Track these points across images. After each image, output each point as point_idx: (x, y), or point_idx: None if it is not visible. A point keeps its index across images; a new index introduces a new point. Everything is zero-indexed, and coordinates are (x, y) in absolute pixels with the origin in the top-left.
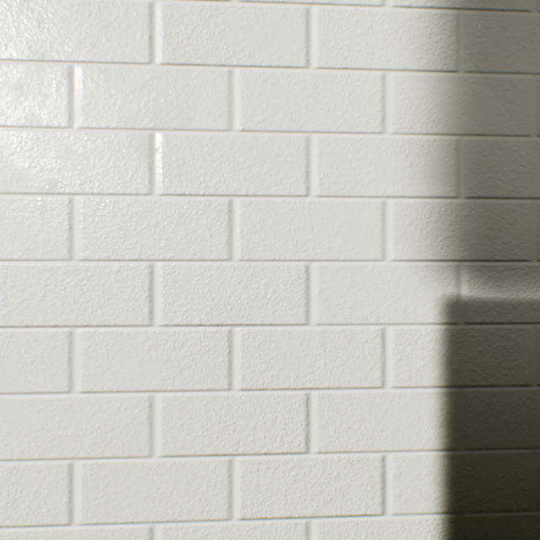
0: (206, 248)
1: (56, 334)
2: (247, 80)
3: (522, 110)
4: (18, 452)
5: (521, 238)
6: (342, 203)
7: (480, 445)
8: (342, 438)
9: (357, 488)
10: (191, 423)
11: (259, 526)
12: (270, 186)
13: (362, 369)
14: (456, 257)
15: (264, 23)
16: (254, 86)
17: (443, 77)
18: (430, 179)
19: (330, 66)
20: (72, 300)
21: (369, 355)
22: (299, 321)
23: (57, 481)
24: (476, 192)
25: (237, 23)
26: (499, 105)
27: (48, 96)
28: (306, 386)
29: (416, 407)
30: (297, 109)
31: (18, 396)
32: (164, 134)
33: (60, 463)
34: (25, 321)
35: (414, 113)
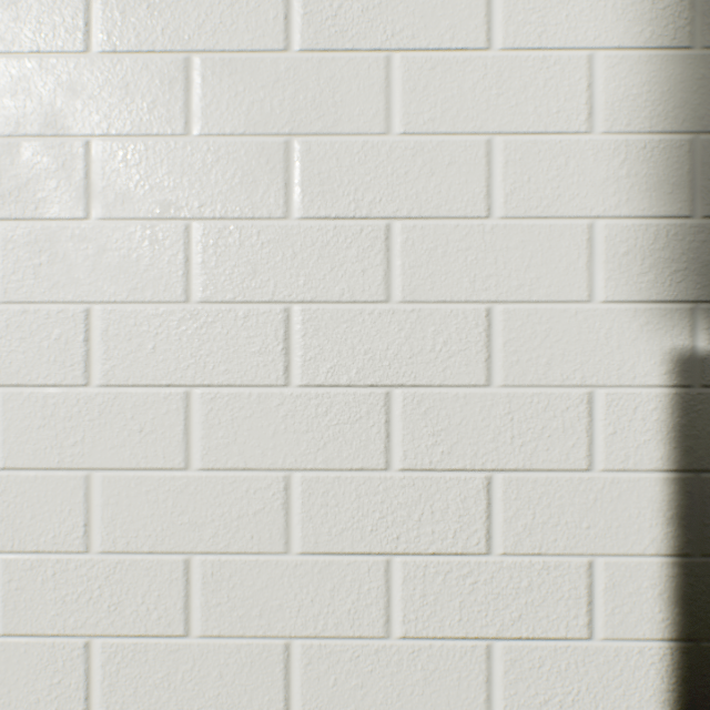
0: (356, 286)
1: (168, 396)
2: (410, 68)
3: None
4: (123, 543)
5: None
6: (534, 227)
7: None
8: (534, 536)
9: (554, 603)
10: (338, 512)
11: (425, 648)
12: (439, 206)
13: (561, 446)
14: (690, 297)
15: None
16: (418, 75)
17: (672, 55)
18: (654, 193)
19: (518, 46)
20: (189, 353)
21: (571, 427)
22: (478, 382)
23: (170, 581)
24: None
25: None
26: None
27: (159, 96)
28: (487, 467)
29: (635, 498)
30: (475, 104)
31: (123, 472)
32: (304, 141)
33: (174, 559)
34: (131, 378)
35: (632, 105)
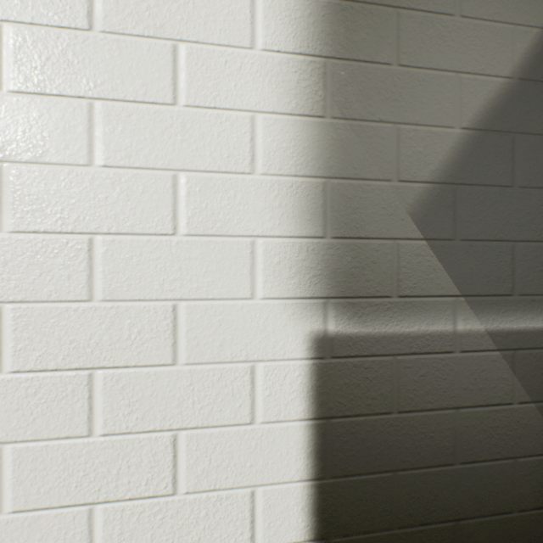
0: (63, 288)
1: None
2: (110, 114)
3: (385, 157)
4: None
5: (384, 276)
6: (211, 242)
7: (346, 473)
8: (211, 476)
9: (226, 525)
10: (47, 474)
11: None
12: (135, 224)
13: (231, 407)
14: (324, 294)
15: (128, 56)
16: (117, 120)
17: (311, 121)
18: (299, 219)
19: (199, 104)
20: None
21: (239, 392)
22: (167, 362)
23: None
24: (342, 233)
25: (99, 54)
26: (364, 150)
27: None
28: (174, 427)
29: (285, 441)
30: (164, 146)
31: None
32: (15, 167)
33: None
34: None
35: (283, 155)
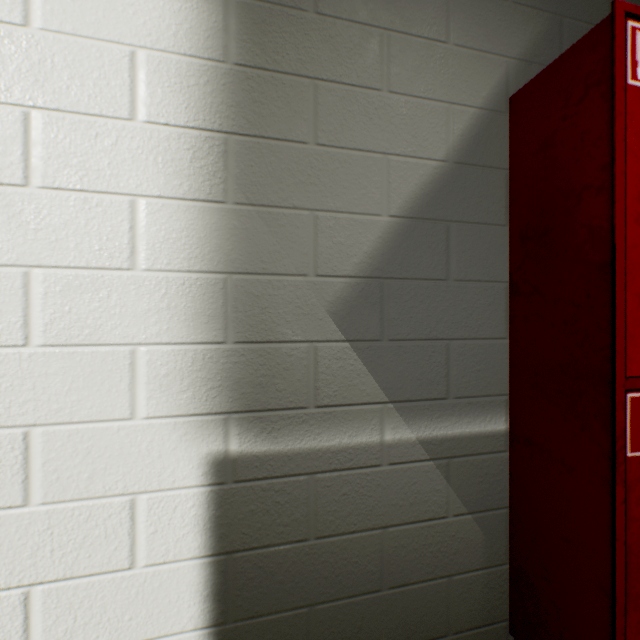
0: None
1: None
2: None
3: (300, 248)
4: None
5: (299, 384)
6: (77, 353)
7: (253, 613)
8: (77, 637)
9: None
10: None
11: None
12: None
13: (105, 551)
14: (225, 409)
15: None
16: None
17: (209, 207)
18: (193, 322)
19: (60, 185)
20: None
21: (115, 532)
22: (15, 503)
23: None
24: (248, 336)
25: None
26: (275, 241)
27: None
28: (25, 583)
29: (175, 584)
30: (11, 236)
31: None
32: None
33: None
34: None
35: (173, 247)
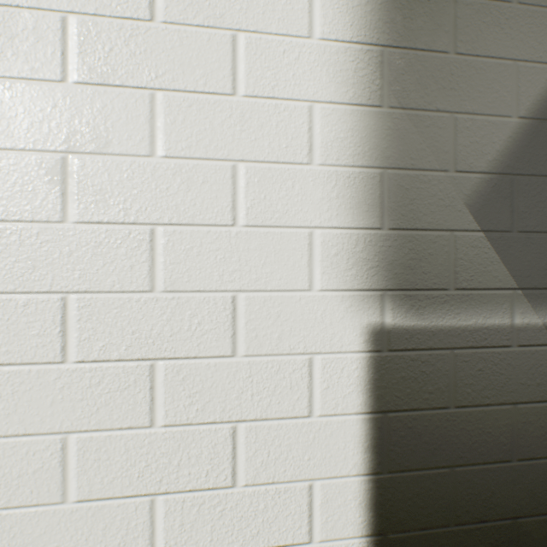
0: (126, 279)
1: None
2: (171, 104)
3: (441, 147)
4: None
5: (441, 268)
6: (269, 233)
7: (403, 468)
8: (269, 469)
9: (284, 519)
10: (110, 464)
11: None
12: (195, 215)
13: (289, 399)
14: (381, 287)
15: (189, 46)
16: (178, 111)
17: (368, 111)
18: (356, 210)
19: (257, 94)
20: None
21: (297, 385)
22: (226, 353)
23: None
24: (399, 224)
25: (160, 44)
26: (421, 140)
27: None
28: (233, 419)
29: (342, 434)
30: (223, 136)
31: None
32: (79, 158)
33: None
34: None
35: (341, 145)
